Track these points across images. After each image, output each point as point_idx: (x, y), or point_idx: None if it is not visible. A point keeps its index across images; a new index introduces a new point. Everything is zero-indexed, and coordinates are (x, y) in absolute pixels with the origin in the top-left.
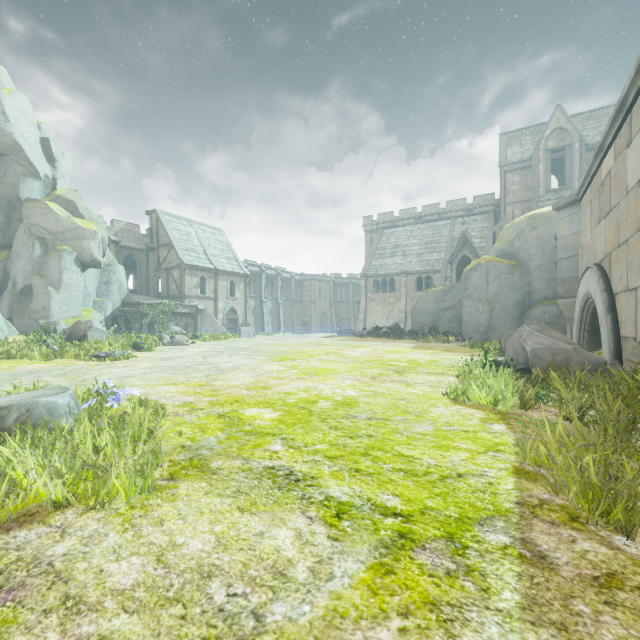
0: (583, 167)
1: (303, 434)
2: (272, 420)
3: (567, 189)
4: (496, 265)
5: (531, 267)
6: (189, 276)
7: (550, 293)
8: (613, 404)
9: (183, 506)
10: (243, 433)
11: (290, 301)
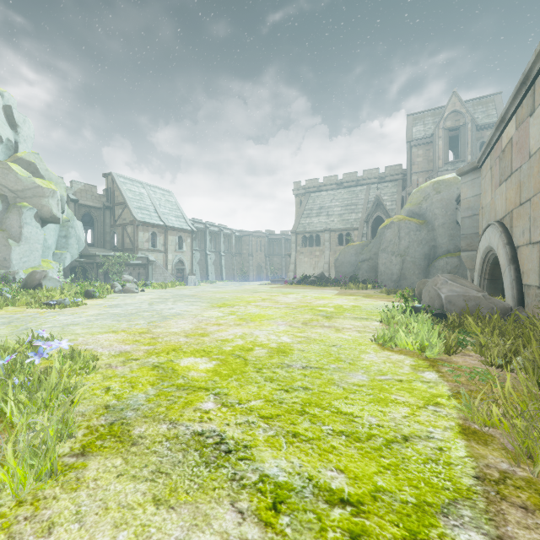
0: (474, 143)
1: (237, 388)
2: (207, 371)
3: (461, 161)
4: (407, 223)
5: (436, 225)
6: (141, 231)
7: (451, 247)
8: (538, 351)
9: (85, 498)
10: (175, 388)
11: (231, 254)
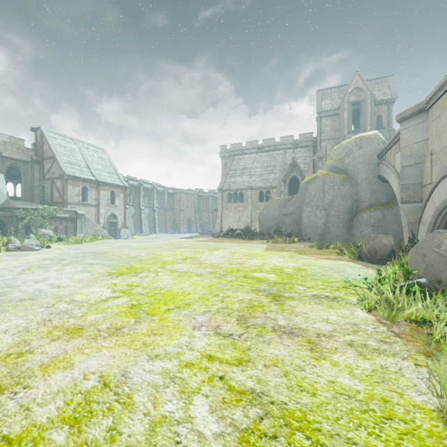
0: (373, 116)
1: None
2: None
3: (362, 131)
4: (331, 177)
5: (359, 179)
6: (71, 185)
7: (373, 201)
8: None
9: None
10: None
11: (164, 209)
